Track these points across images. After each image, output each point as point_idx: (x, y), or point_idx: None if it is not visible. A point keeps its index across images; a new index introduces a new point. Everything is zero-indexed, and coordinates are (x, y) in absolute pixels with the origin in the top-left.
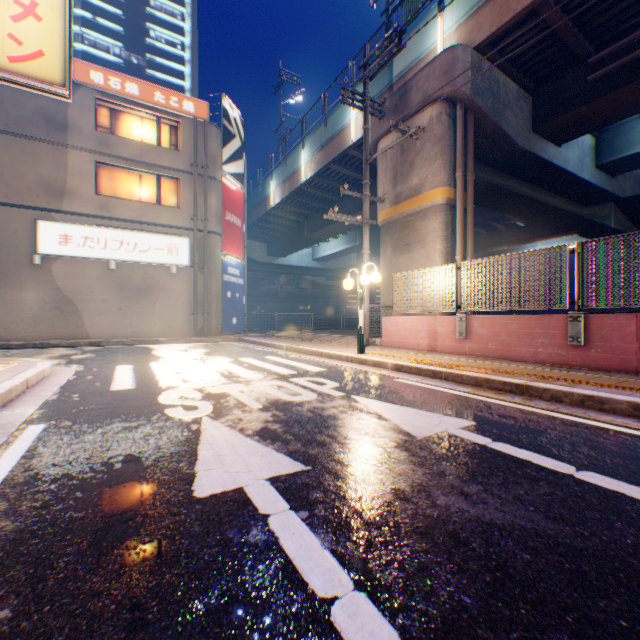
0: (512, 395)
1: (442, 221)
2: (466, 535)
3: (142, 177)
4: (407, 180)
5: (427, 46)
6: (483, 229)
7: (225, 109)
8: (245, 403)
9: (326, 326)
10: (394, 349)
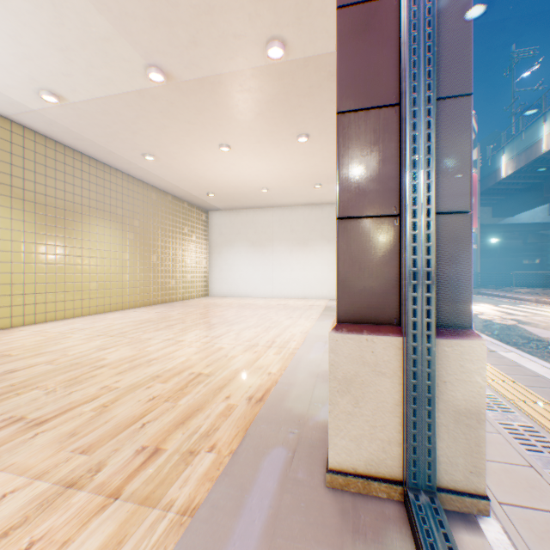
0: None
1: None
2: None
3: None
4: None
5: None
6: None
7: None
8: (531, 322)
9: None
10: None
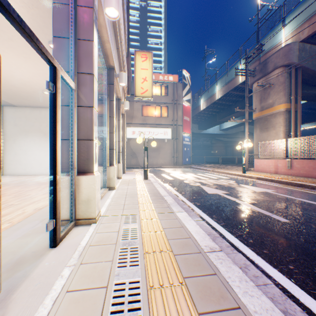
0: (298, 187)
1: (283, 118)
2: (259, 199)
3: (155, 107)
4: (266, 101)
5: (276, 41)
6: None
7: (183, 75)
8: (208, 183)
9: (226, 162)
10: (258, 172)
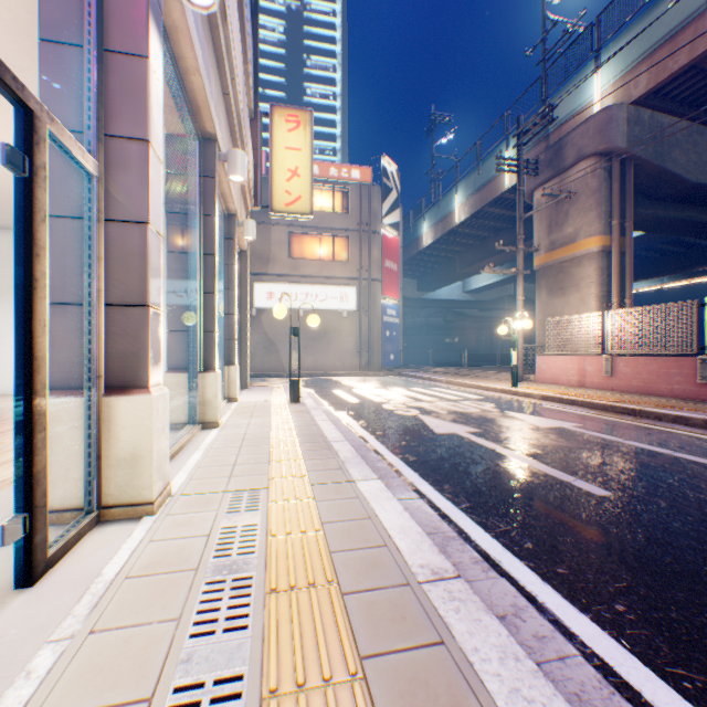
0: (627, 416)
1: (596, 267)
2: (547, 446)
3: (319, 239)
4: (561, 229)
5: (583, 100)
6: (679, 246)
7: (384, 168)
8: (436, 411)
9: (478, 362)
10: (545, 384)
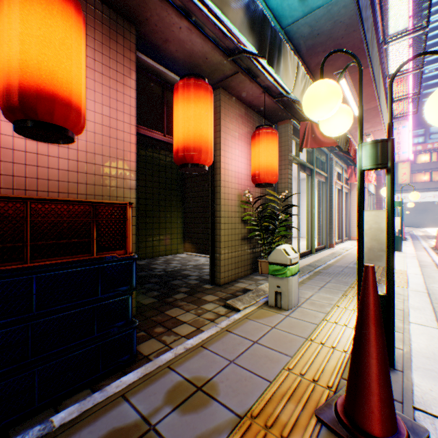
0: None
1: None
2: None
3: (421, 173)
4: None
5: None
6: None
7: None
8: None
9: None
10: None
